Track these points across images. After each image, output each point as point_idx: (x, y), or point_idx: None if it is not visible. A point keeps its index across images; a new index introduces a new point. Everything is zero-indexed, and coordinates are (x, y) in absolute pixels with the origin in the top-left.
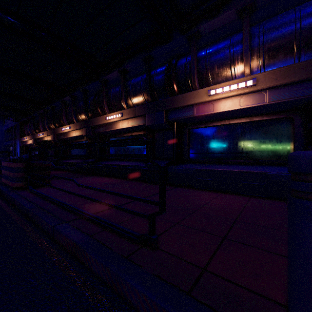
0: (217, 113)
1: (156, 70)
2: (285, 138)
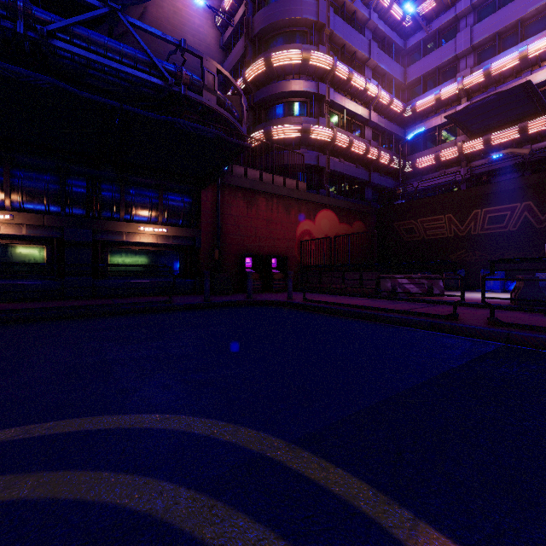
0: (142, 242)
1: (72, 182)
2: (176, 262)
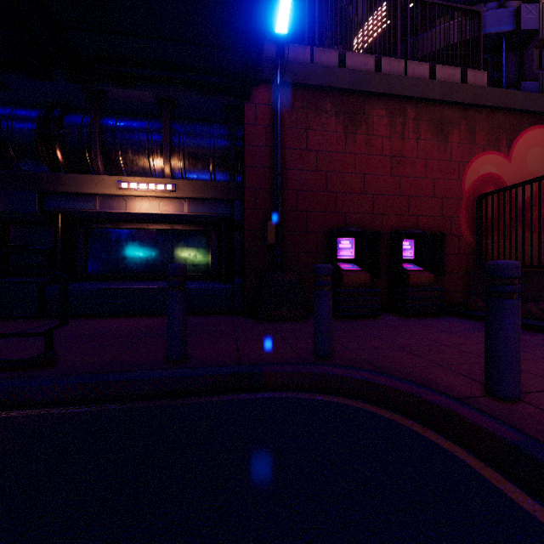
0: (132, 214)
1: (16, 112)
2: (205, 252)
